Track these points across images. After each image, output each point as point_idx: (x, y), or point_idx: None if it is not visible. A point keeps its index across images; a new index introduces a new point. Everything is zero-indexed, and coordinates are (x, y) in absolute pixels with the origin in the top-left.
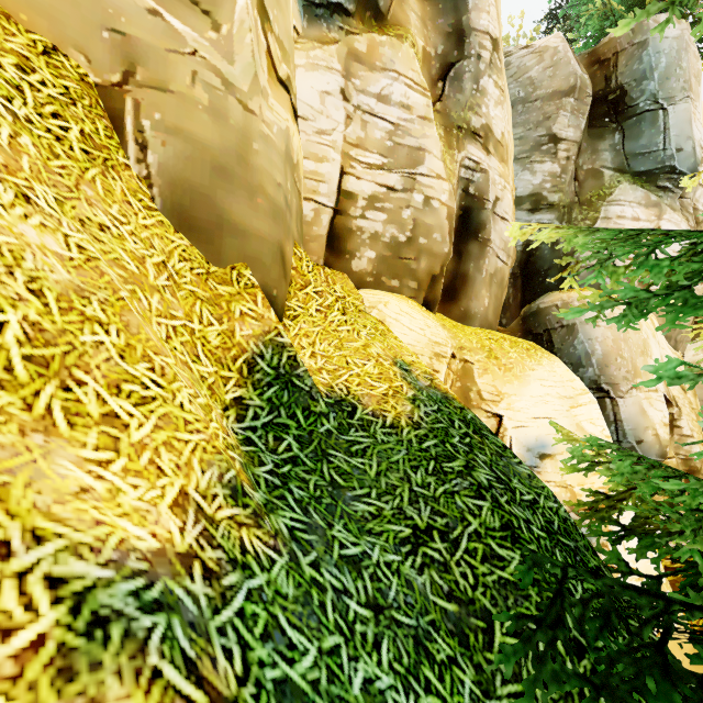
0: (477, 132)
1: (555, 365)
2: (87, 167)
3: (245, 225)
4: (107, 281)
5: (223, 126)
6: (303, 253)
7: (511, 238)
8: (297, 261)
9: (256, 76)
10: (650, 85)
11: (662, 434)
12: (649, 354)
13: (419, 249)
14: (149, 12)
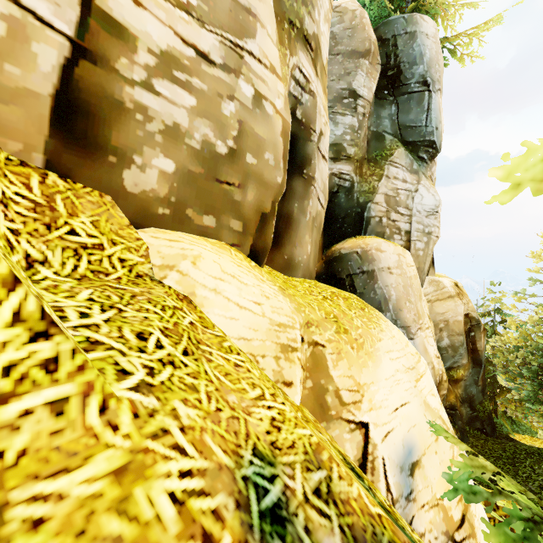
0: (309, 39)
1: (390, 326)
2: None
3: None
4: None
5: None
6: None
7: (327, 181)
8: None
9: None
10: (419, 69)
11: (435, 366)
12: (421, 295)
13: (245, 172)
14: None
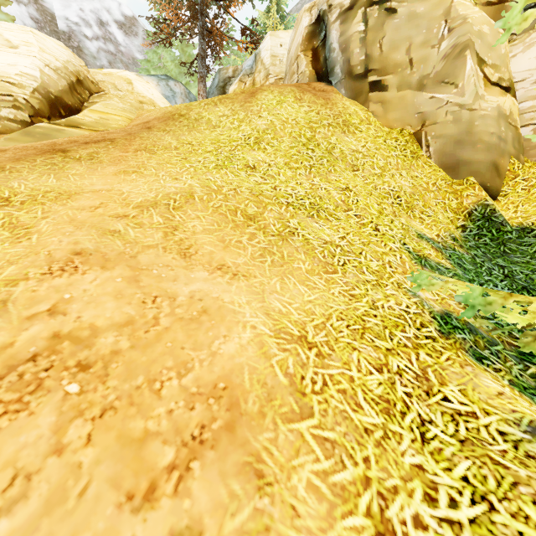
0: None
1: None
2: (412, 161)
3: (470, 159)
4: (418, 190)
5: (459, 124)
6: (515, 160)
7: None
8: (510, 166)
9: (476, 93)
10: None
11: None
12: None
13: None
14: (430, 98)
